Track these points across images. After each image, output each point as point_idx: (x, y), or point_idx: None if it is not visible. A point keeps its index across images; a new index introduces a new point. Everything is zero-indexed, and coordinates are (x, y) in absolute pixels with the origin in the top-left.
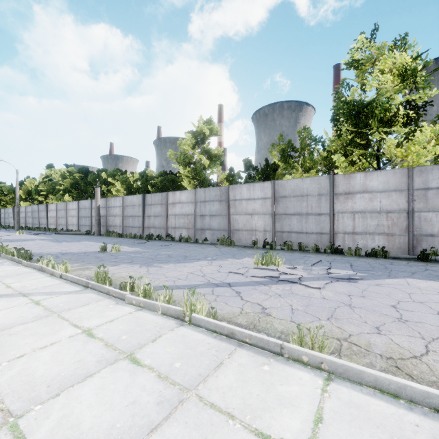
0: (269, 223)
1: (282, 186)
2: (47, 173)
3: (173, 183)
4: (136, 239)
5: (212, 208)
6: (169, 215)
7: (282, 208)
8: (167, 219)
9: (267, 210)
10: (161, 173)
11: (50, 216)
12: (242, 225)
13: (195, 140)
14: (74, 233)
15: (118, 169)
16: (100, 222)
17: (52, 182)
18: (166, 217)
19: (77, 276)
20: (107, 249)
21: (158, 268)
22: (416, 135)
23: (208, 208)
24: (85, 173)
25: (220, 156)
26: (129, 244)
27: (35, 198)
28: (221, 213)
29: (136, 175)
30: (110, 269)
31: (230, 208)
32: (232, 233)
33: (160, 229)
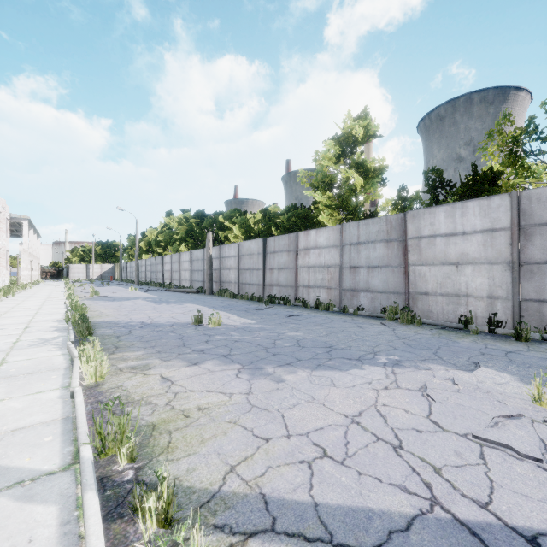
0: (502, 281)
1: (543, 200)
2: (166, 221)
3: (305, 220)
4: (253, 302)
5: (371, 255)
6: (299, 267)
7: (540, 248)
8: (297, 274)
9: (499, 254)
10: (288, 207)
11: (165, 270)
12: (435, 284)
13: (340, 148)
14: (184, 291)
15: (236, 210)
16: (212, 277)
17: (169, 231)
18: (295, 270)
19: (107, 392)
20: (206, 319)
21: (271, 384)
22: None
23: (365, 254)
24: (201, 217)
25: (382, 168)
26: (240, 311)
27: (155, 250)
28: (390, 263)
29: (258, 216)
30: (179, 377)
31: (407, 254)
32: (413, 299)
33: (287, 288)
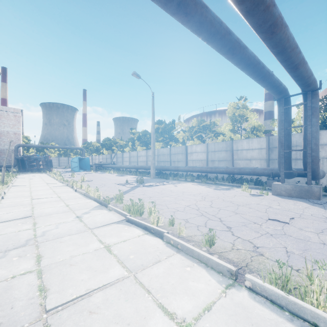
0: None
1: None
2: None
3: None
4: None
5: None
6: None
7: None
8: None
9: None
10: None
11: None
12: None
13: None
14: None
15: None
16: None
17: None
18: None
19: None
20: None
21: None
22: (29, 151)
23: None
24: None
25: None
26: None
27: None
28: None
29: None
30: None
31: None
32: None
33: None
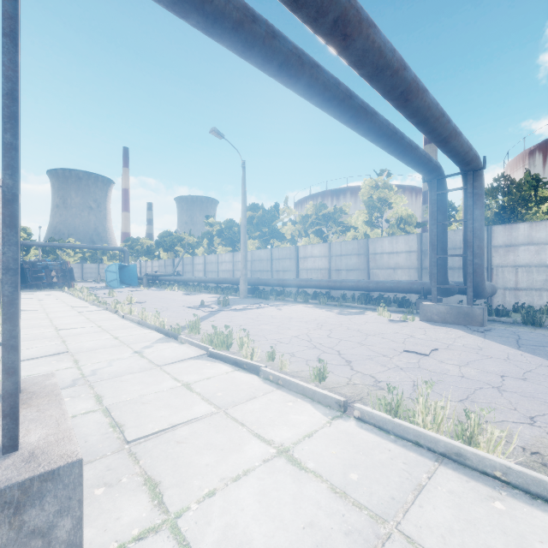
0: None
1: None
2: None
3: None
4: None
5: None
6: None
7: None
8: None
9: None
10: None
11: None
12: None
13: None
14: None
15: None
16: None
17: None
18: None
19: None
20: None
21: None
22: (30, 252)
23: None
24: None
25: None
26: None
27: None
28: None
29: None
30: None
31: None
32: None
33: None
